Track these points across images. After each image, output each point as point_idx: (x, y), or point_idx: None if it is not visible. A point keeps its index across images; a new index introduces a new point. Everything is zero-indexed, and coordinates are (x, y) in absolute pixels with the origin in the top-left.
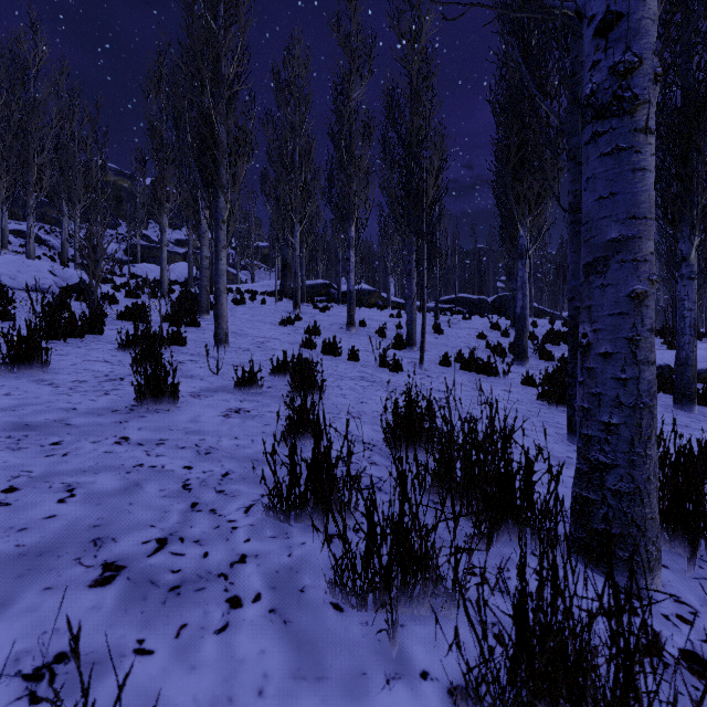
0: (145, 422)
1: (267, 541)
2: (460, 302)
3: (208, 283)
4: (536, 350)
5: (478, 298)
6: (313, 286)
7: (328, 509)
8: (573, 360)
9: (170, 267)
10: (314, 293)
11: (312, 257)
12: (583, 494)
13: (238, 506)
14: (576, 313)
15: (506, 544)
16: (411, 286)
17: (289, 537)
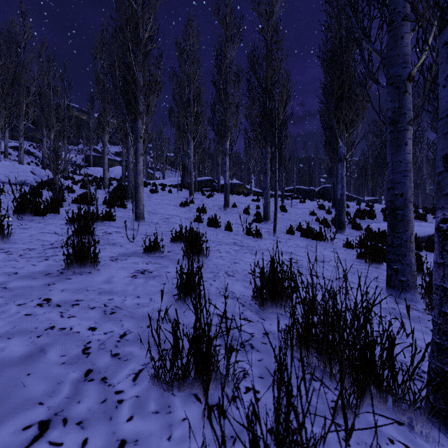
0: (68, 284)
1: (149, 419)
2: (297, 191)
3: (133, 179)
4: (349, 223)
5: (309, 189)
6: (202, 181)
7: (207, 387)
8: (392, 234)
9: (111, 169)
10: (202, 185)
11: (201, 163)
12: (446, 369)
13: (128, 372)
14: (394, 198)
15: (369, 409)
16: (266, 180)
17: (171, 411)
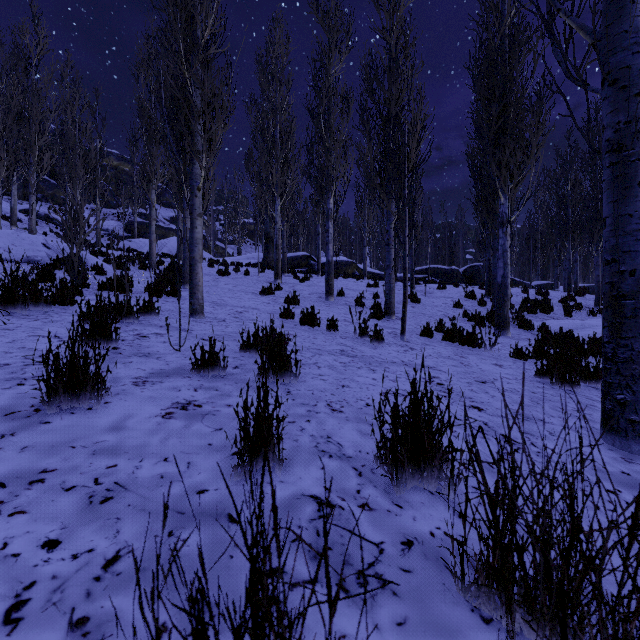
0: (41, 434)
1: None
2: (432, 272)
3: None
4: (514, 319)
5: (450, 269)
6: (294, 258)
7: None
8: (615, 339)
9: (163, 242)
10: (295, 264)
11: (293, 232)
12: None
13: None
14: (618, 279)
15: None
16: (389, 256)
17: None
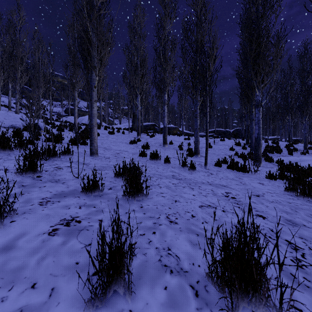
0: None
1: None
2: (216, 132)
3: None
4: (262, 156)
5: (226, 130)
6: (147, 125)
7: None
8: None
9: (83, 118)
10: (147, 128)
11: (146, 112)
12: None
13: None
14: None
15: None
16: (197, 123)
17: None
